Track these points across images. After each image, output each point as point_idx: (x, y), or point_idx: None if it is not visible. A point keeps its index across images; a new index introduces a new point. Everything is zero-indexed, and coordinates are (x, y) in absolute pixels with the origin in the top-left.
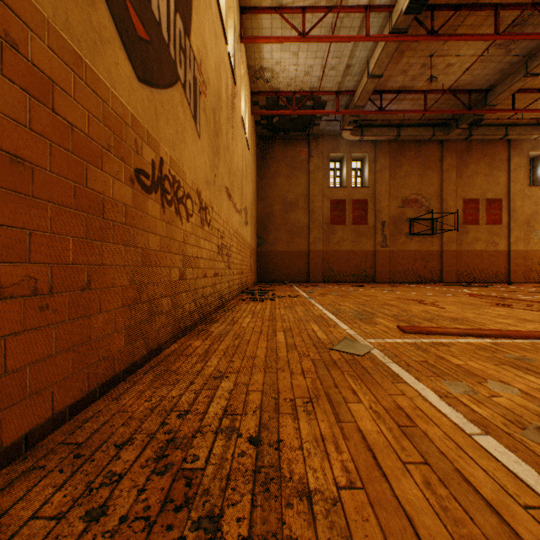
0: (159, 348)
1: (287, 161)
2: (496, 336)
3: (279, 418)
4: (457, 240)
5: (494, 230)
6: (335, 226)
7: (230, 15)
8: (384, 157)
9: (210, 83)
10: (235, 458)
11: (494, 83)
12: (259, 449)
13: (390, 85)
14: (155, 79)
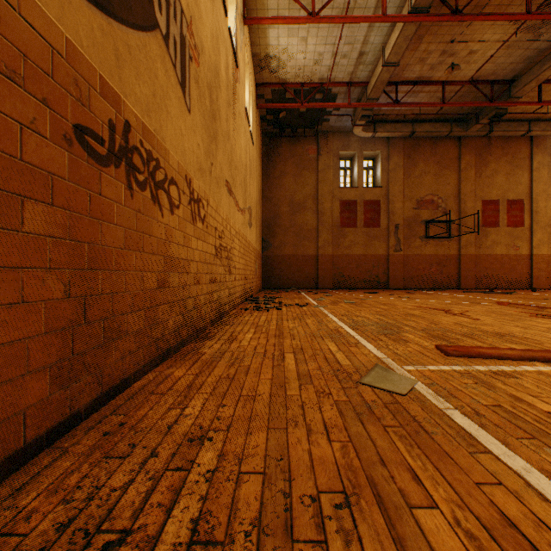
0: (122, 384)
1: (294, 160)
2: None
3: None
4: (476, 244)
5: (516, 233)
6: (345, 229)
7: None
8: (398, 155)
9: (205, 52)
10: None
11: (519, 72)
12: None
13: (406, 75)
14: (116, 8)
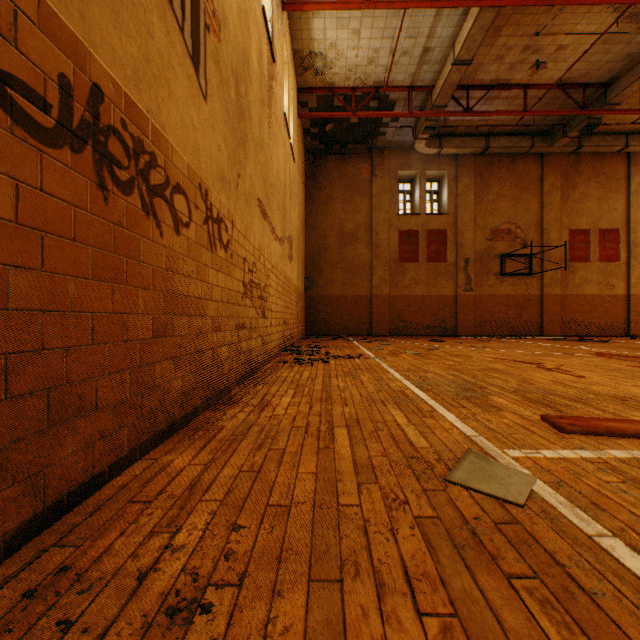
0: (86, 486)
1: (344, 181)
2: None
3: None
4: (562, 282)
5: (610, 269)
6: (405, 264)
7: None
8: (468, 176)
9: (229, 26)
10: None
11: (617, 73)
12: None
13: (479, 78)
14: None
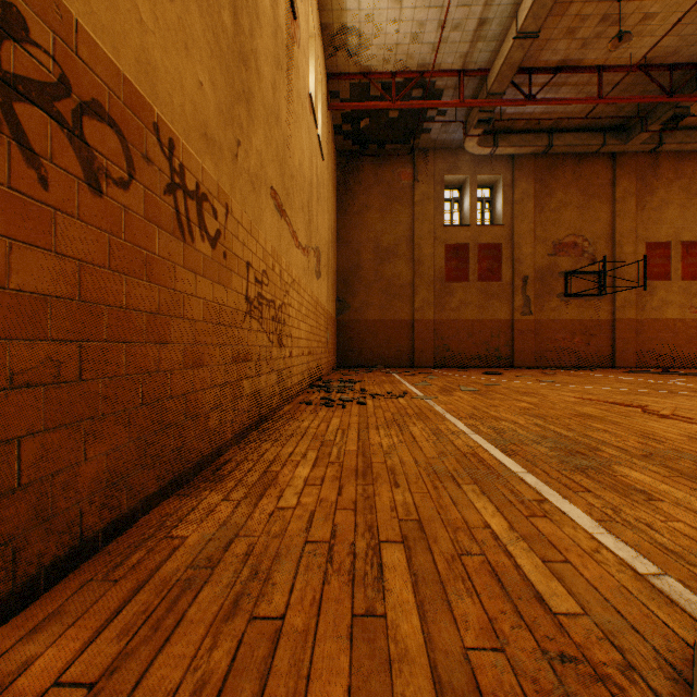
0: None
1: (381, 188)
2: None
3: None
4: (637, 304)
5: (694, 289)
6: (452, 284)
7: None
8: (526, 180)
9: None
10: None
11: None
12: None
13: (545, 58)
14: None
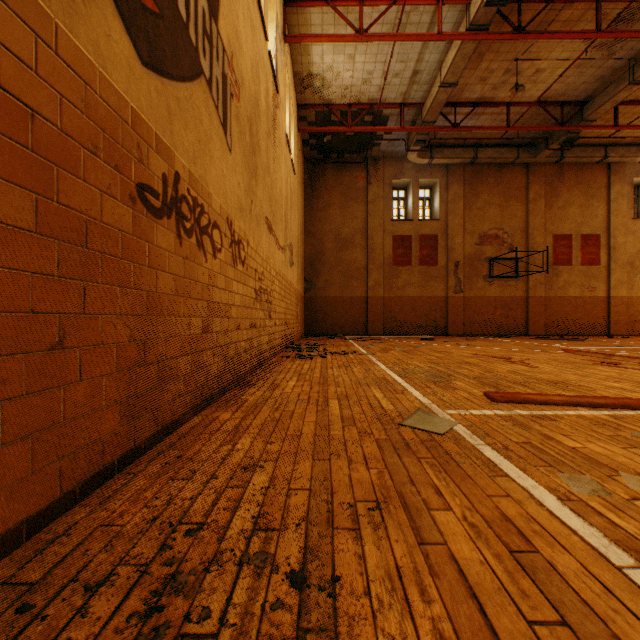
0: (173, 424)
1: (341, 189)
2: (614, 406)
3: (334, 536)
4: (546, 284)
5: (591, 272)
6: (399, 267)
7: (272, 7)
8: (458, 184)
9: (245, 85)
10: (267, 613)
11: (592, 93)
12: (304, 594)
13: (466, 96)
14: (168, 67)
